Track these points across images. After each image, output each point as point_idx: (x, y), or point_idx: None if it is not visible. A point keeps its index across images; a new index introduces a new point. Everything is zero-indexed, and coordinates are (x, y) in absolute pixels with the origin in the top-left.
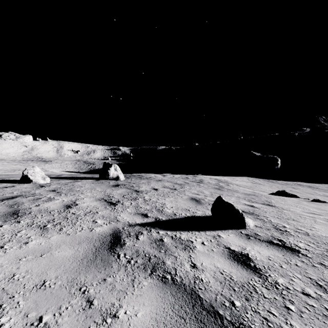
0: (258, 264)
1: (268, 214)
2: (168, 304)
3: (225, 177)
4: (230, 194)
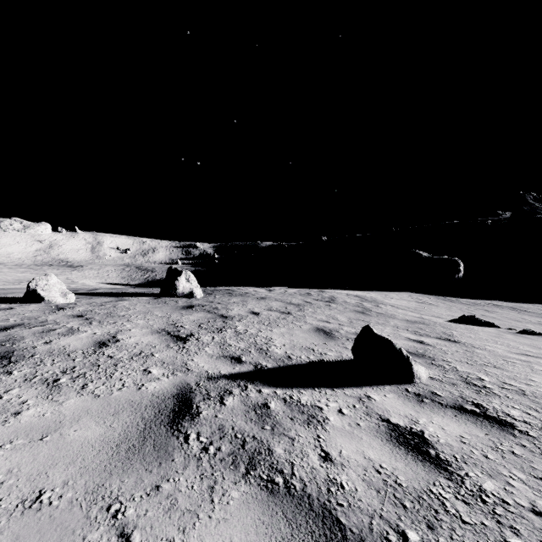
0: (443, 452)
1: (450, 357)
2: (280, 540)
3: (372, 293)
4: (382, 321)
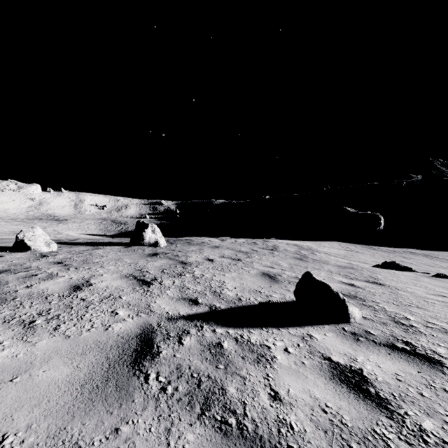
0: (382, 390)
1: (378, 298)
2: None
3: (307, 242)
4: (317, 267)
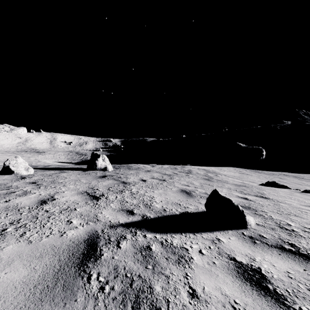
0: (278, 287)
1: (266, 209)
2: None
3: (212, 167)
4: (220, 185)
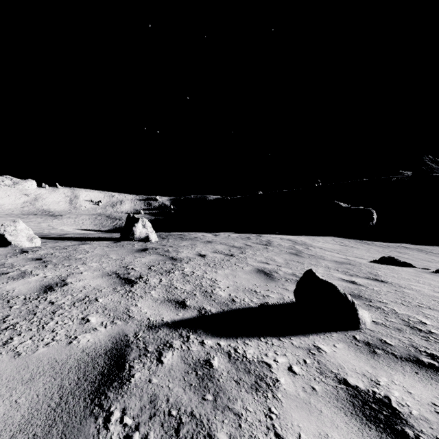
0: (423, 432)
1: (384, 298)
2: None
3: (301, 237)
4: (314, 262)
